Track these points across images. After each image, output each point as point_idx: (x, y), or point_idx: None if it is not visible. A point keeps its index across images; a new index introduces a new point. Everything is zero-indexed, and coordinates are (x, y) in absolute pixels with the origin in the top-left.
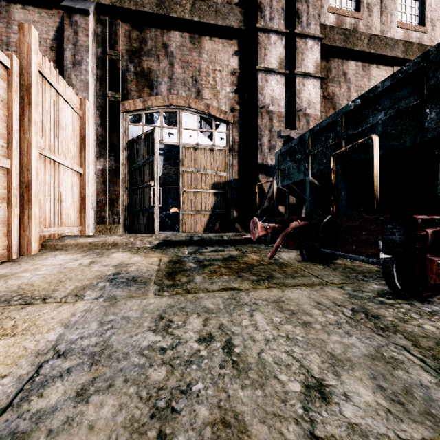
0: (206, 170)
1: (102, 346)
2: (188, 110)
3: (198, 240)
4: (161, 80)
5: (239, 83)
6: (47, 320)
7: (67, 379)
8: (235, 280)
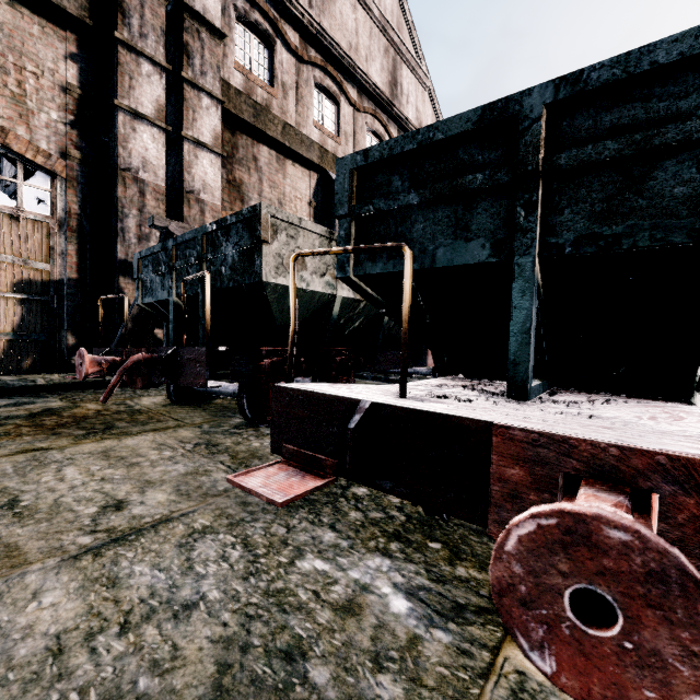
0: None
1: None
2: None
3: None
4: None
5: (80, 113)
6: None
7: None
8: (45, 439)
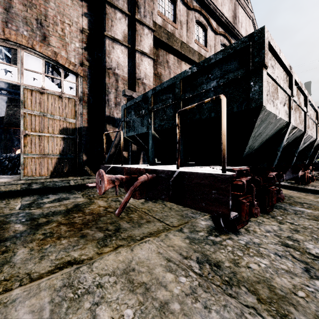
0: (54, 115)
1: None
2: (32, 51)
3: (38, 189)
4: None
5: (88, 42)
6: None
7: None
8: (76, 245)
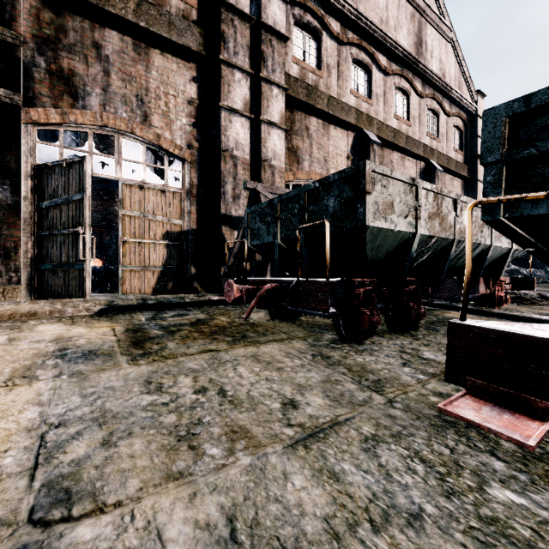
0: (156, 216)
1: (100, 412)
2: (131, 137)
3: (154, 304)
4: (90, 90)
5: (198, 116)
6: (7, 403)
7: (82, 439)
8: (211, 343)
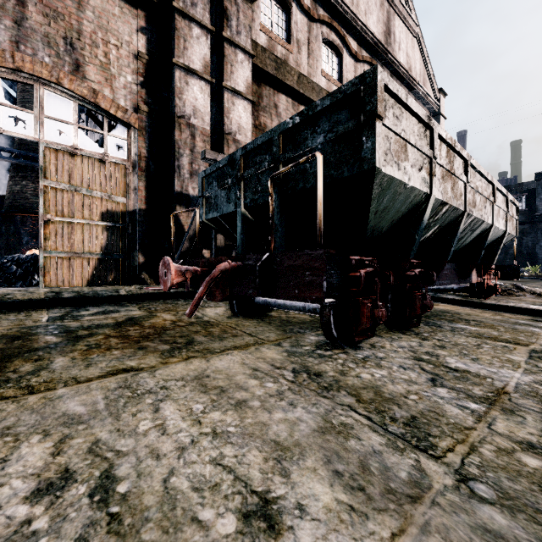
0: (92, 191)
1: None
2: (57, 89)
3: (71, 298)
4: None
5: (148, 75)
6: None
7: None
8: (133, 355)
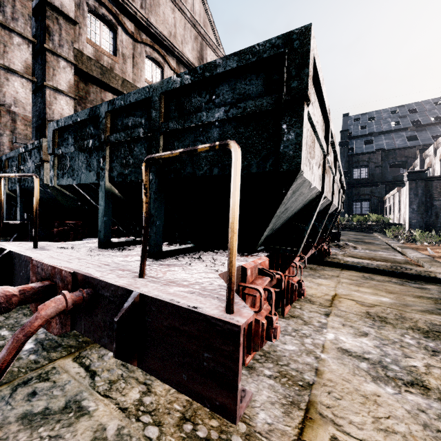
0: None
1: None
2: None
3: None
4: None
5: None
6: None
7: None
8: None
